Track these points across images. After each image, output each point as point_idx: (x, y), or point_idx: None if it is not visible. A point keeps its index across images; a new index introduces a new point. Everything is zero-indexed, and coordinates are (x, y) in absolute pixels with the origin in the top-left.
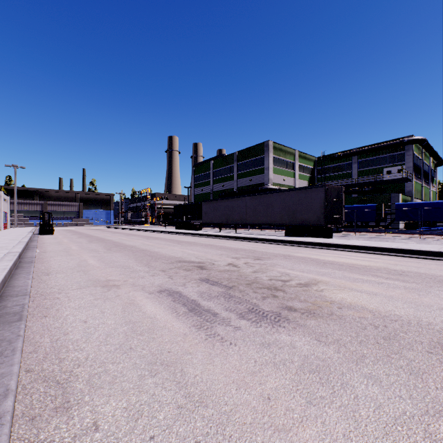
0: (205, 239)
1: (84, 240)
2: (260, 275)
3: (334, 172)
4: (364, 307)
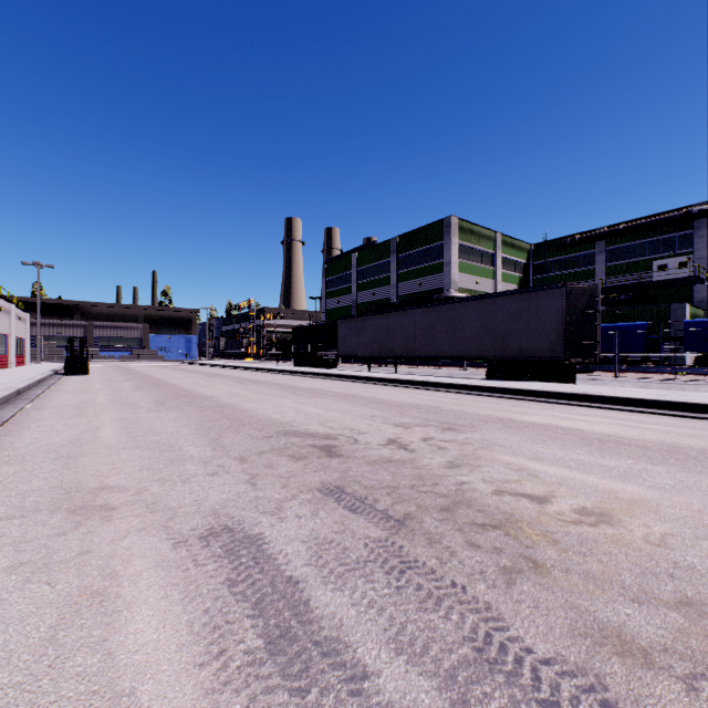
0: (342, 385)
1: (130, 385)
2: (468, 475)
3: (564, 270)
4: None
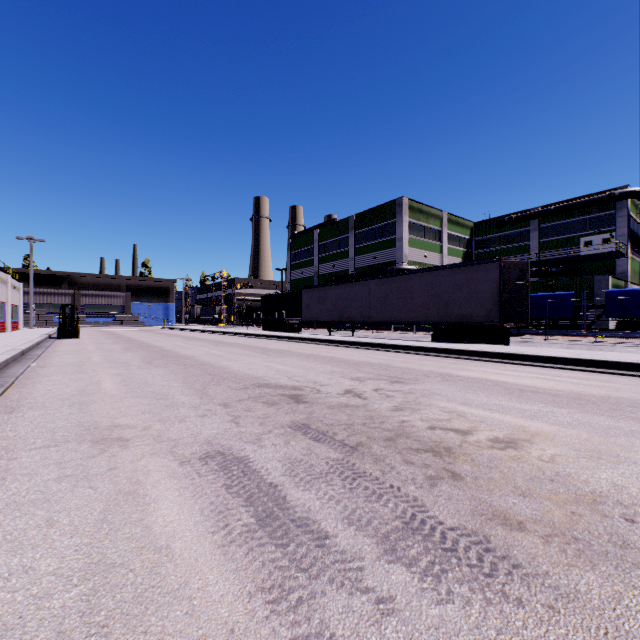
0: (305, 346)
1: (118, 347)
2: (409, 416)
3: (502, 245)
4: None
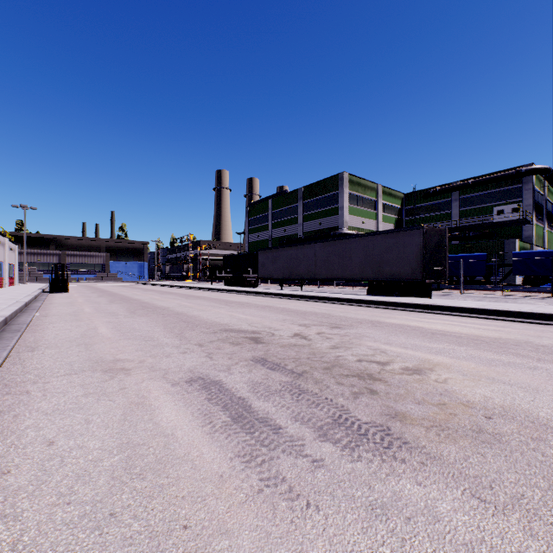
0: (261, 299)
1: (104, 300)
2: (343, 352)
3: (428, 213)
4: (531, 416)
